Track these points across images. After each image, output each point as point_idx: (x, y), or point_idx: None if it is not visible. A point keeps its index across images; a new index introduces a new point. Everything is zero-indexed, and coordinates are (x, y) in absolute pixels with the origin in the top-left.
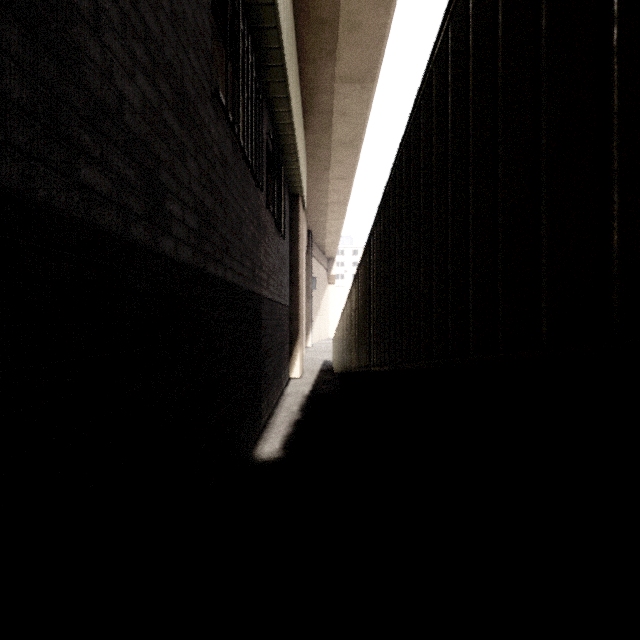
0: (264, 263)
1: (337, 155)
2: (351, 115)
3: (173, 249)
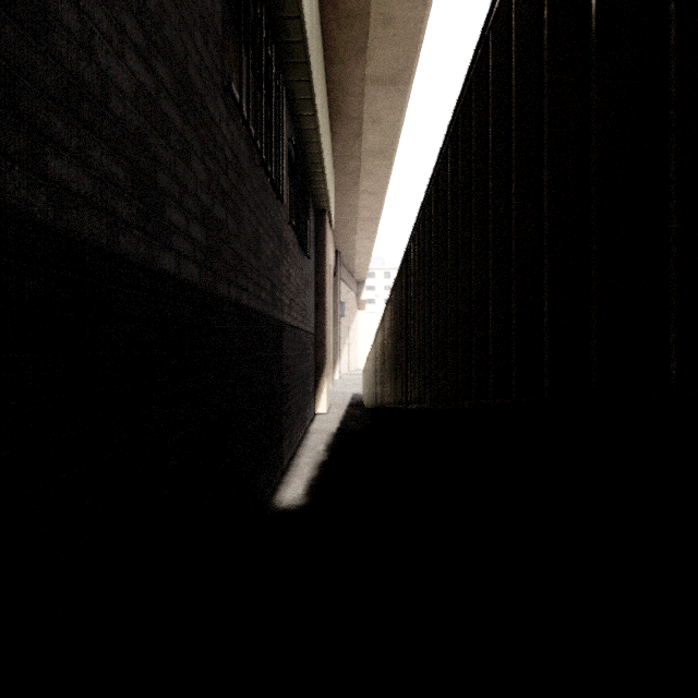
0: (286, 285)
1: (368, 167)
2: (383, 121)
3: (175, 265)
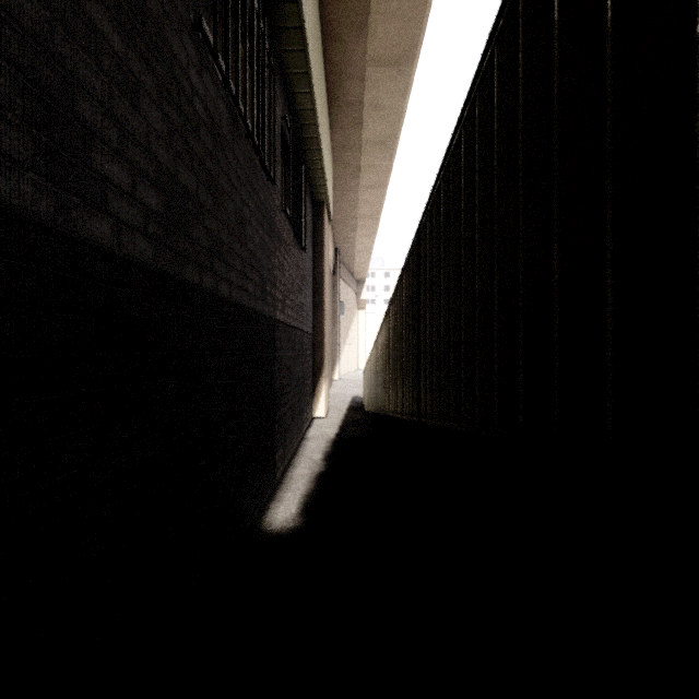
0: (279, 279)
1: (368, 158)
2: (385, 108)
3: (111, 236)
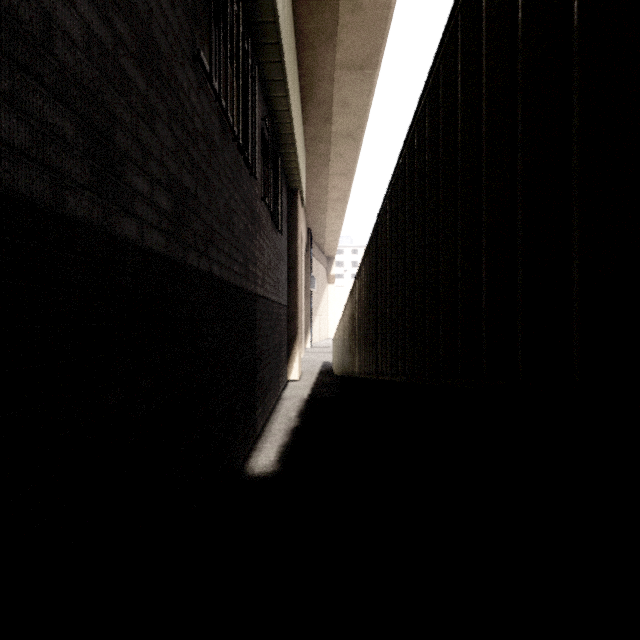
0: (259, 259)
1: (337, 149)
2: (352, 106)
3: (136, 233)
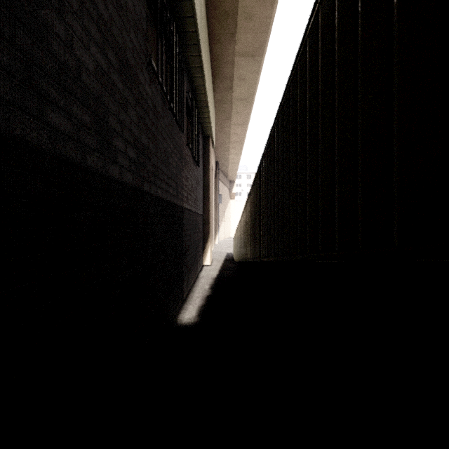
0: (185, 184)
1: (236, 108)
2: (246, 80)
3: (118, 173)
